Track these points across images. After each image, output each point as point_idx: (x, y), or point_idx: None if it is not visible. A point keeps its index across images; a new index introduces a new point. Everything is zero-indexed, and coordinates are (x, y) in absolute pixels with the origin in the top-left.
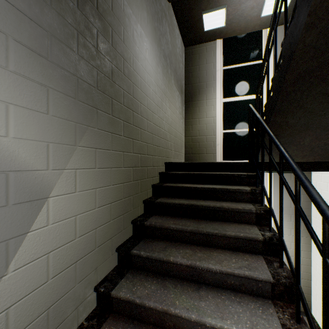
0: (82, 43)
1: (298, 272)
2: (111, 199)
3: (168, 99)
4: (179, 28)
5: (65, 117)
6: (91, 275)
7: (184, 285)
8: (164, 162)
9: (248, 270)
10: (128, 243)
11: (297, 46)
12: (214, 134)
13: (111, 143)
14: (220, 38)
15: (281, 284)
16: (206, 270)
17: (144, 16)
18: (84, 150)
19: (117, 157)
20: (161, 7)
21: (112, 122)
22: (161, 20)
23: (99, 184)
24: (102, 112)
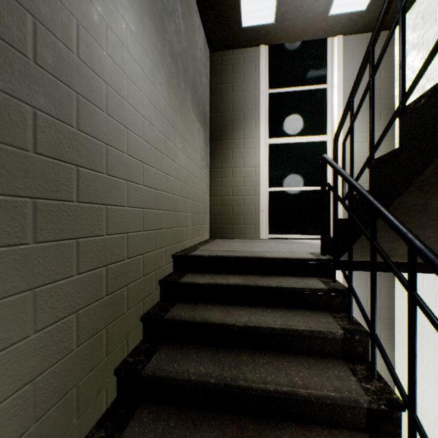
0: None
1: None
2: None
3: (181, 136)
4: (201, 16)
5: None
6: None
7: None
8: (172, 253)
9: None
10: None
11: None
12: (255, 194)
13: None
14: (266, 44)
15: None
16: None
17: None
18: None
19: (3, 317)
20: None
21: None
22: None
23: None
24: None
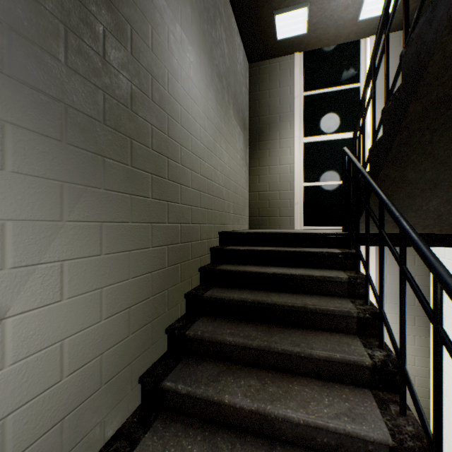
0: (75, 47)
1: (439, 440)
2: (131, 300)
3: (225, 139)
4: (241, 35)
5: (39, 173)
6: (93, 433)
7: (247, 443)
8: (219, 231)
9: (351, 422)
10: (159, 367)
11: (433, 56)
12: (290, 189)
13: (130, 211)
14: (300, 51)
15: (407, 448)
16: (283, 418)
17: (187, 13)
18: (78, 227)
19: (142, 232)
20: (213, 2)
21: (132, 177)
22: (213, 21)
23: (109, 279)
24: (113, 161)
